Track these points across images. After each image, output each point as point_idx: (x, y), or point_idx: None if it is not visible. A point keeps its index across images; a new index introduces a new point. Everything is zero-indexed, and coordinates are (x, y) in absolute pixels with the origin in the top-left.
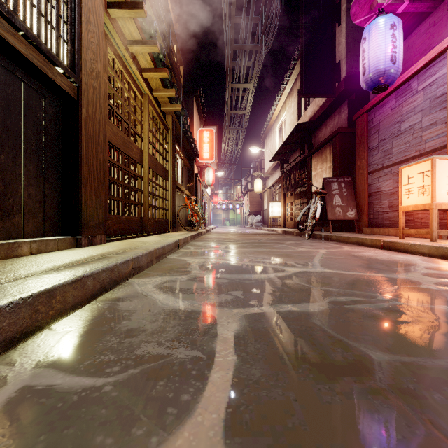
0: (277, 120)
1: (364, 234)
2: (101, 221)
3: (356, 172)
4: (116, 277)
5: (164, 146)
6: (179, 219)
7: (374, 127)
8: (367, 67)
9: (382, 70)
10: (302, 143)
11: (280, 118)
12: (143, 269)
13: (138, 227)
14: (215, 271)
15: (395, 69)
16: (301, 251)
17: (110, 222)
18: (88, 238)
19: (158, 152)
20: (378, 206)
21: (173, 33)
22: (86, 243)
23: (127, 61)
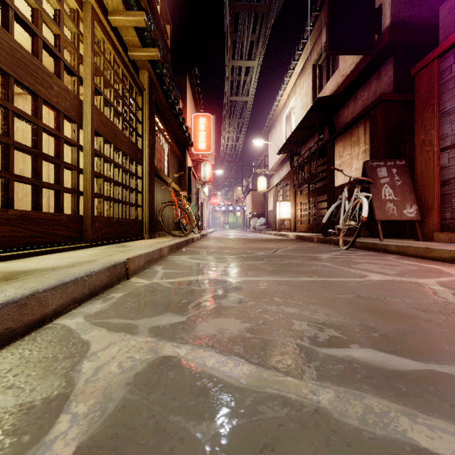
0: (284, 108)
1: (442, 243)
2: None
3: (417, 151)
4: None
5: (134, 112)
6: (161, 220)
7: (453, 78)
8: None
9: None
10: (320, 126)
11: (288, 105)
12: None
13: (68, 233)
14: None
15: None
16: (389, 286)
17: None
18: None
19: (120, 114)
20: None
21: None
22: None
23: None
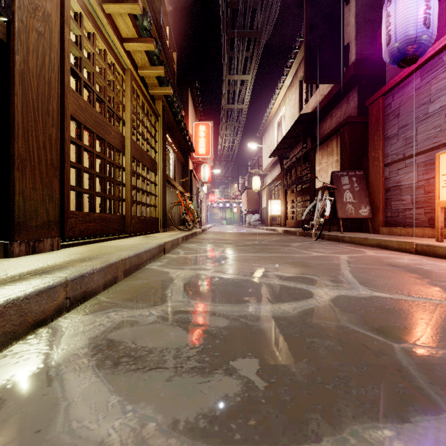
0: (276, 115)
1: (381, 235)
2: (52, 219)
3: (370, 165)
4: (13, 325)
5: (153, 135)
6: (171, 217)
7: (392, 112)
8: (392, 34)
9: (413, 36)
10: (304, 137)
11: (279, 112)
12: (94, 294)
13: (118, 227)
14: (206, 295)
15: (428, 35)
16: (317, 257)
17: (74, 221)
18: (27, 243)
19: (145, 140)
20: (397, 202)
21: (164, 12)
22: (23, 251)
23: (101, 20)
